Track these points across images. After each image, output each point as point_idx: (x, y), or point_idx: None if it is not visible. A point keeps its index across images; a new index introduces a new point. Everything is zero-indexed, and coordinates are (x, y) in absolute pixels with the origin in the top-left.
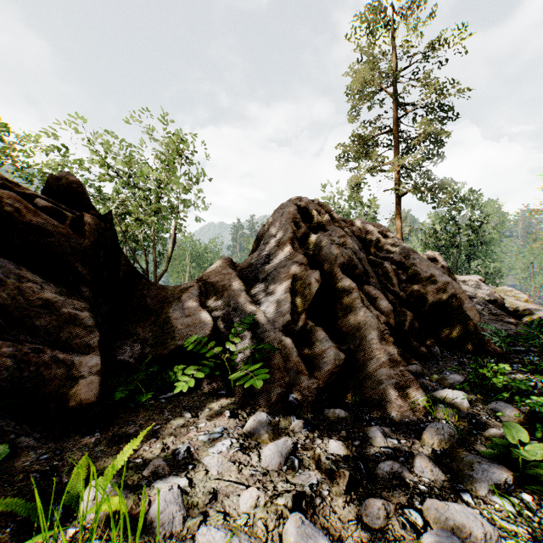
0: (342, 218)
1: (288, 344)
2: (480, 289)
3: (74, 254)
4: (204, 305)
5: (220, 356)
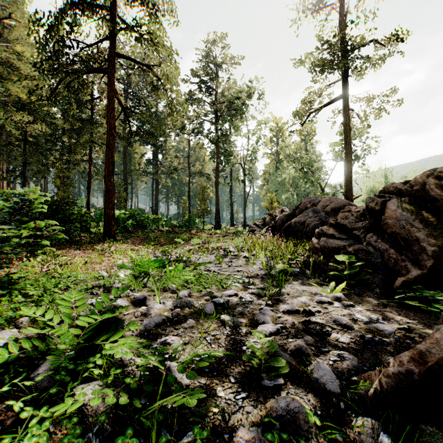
0: None
1: None
2: None
3: None
4: None
5: None
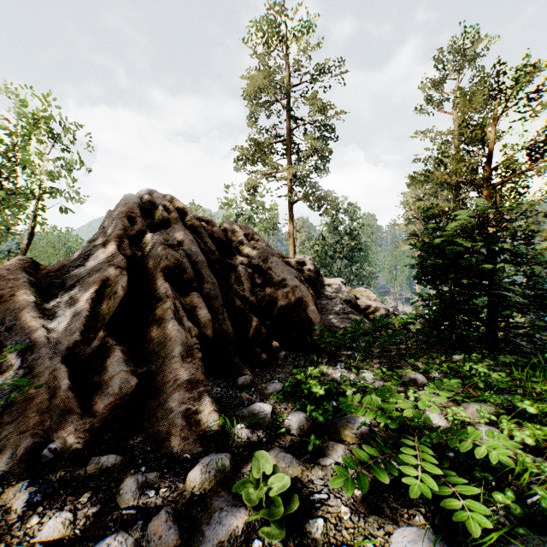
0: (204, 217)
1: (61, 374)
2: (341, 291)
3: None
4: None
5: None
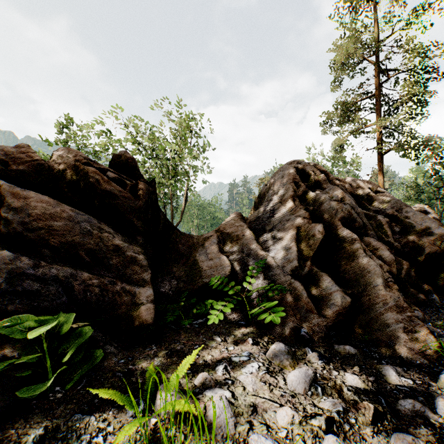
0: (334, 177)
1: (298, 287)
2: None
3: (132, 212)
4: (222, 251)
5: (238, 293)
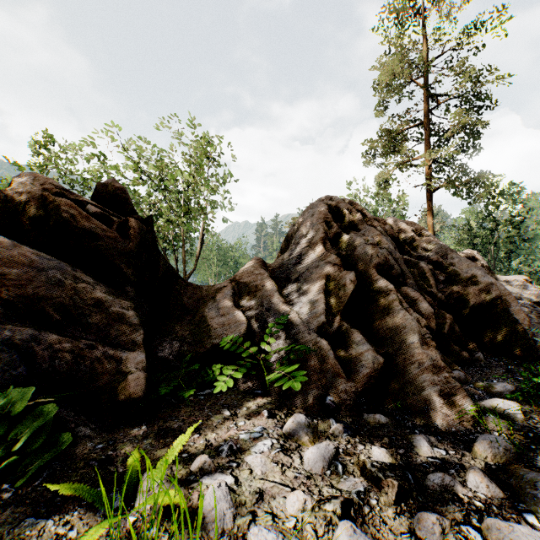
0: (373, 217)
1: (324, 346)
2: (525, 290)
3: (120, 257)
4: (238, 305)
5: (255, 356)
